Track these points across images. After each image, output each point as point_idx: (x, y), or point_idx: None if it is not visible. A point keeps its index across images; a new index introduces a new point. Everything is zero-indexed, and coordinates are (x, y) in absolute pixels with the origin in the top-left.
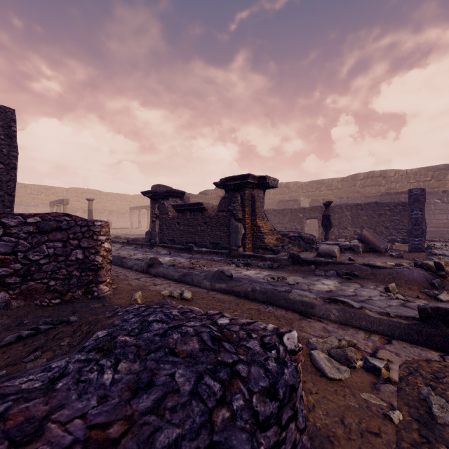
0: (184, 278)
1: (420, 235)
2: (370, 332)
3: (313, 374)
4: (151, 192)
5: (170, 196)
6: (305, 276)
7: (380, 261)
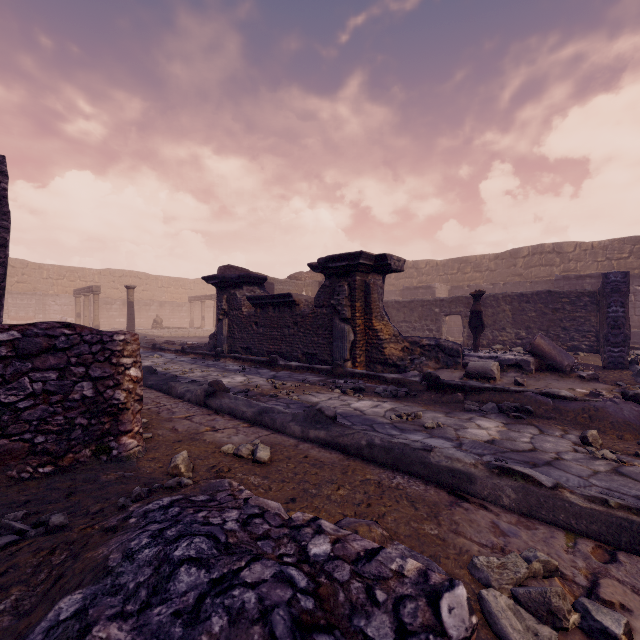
0: (260, 417)
1: (621, 343)
2: (574, 534)
3: None
4: (216, 277)
5: (244, 284)
6: (449, 411)
7: (564, 386)
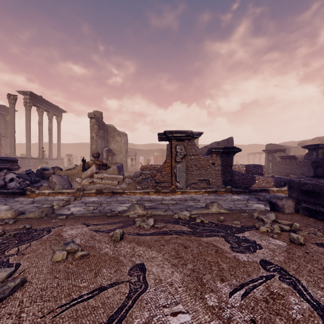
0: None
1: None
2: None
3: None
4: (267, 150)
5: (277, 151)
6: None
7: None
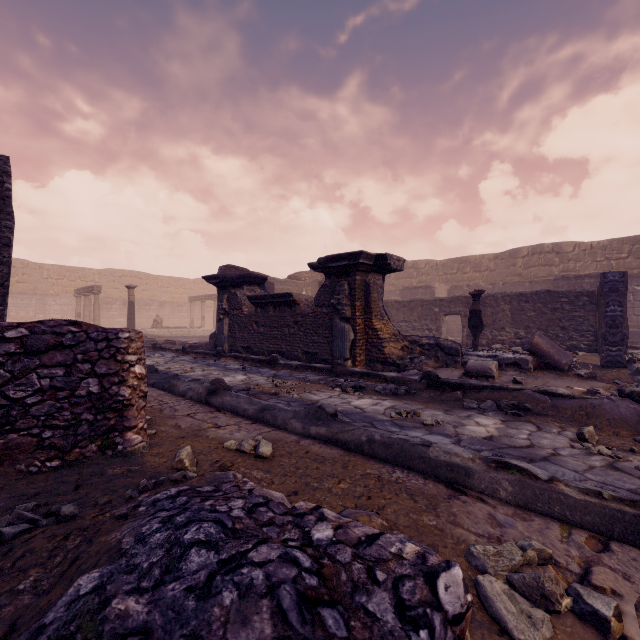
0: (262, 414)
1: (619, 342)
2: (568, 525)
3: (486, 630)
4: (217, 277)
5: (244, 283)
6: (448, 409)
7: (562, 384)
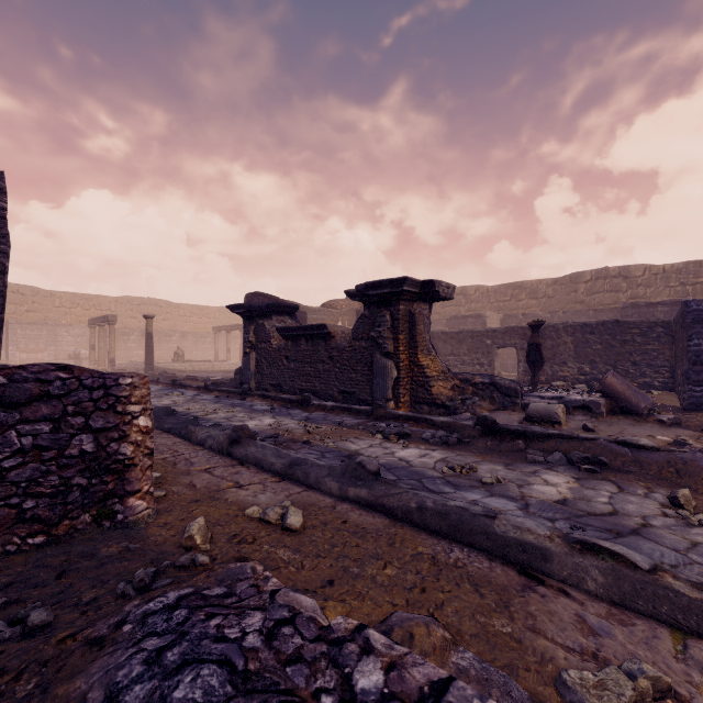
0: (291, 470)
1: None
2: (681, 633)
3: None
4: (242, 306)
5: (273, 313)
6: (509, 462)
7: (642, 432)
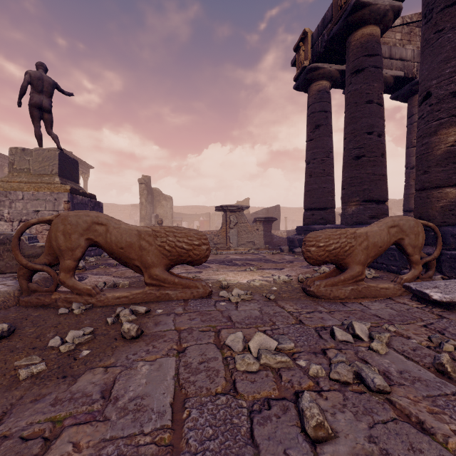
0: None
1: None
2: None
3: None
4: None
5: None
6: None
7: None
